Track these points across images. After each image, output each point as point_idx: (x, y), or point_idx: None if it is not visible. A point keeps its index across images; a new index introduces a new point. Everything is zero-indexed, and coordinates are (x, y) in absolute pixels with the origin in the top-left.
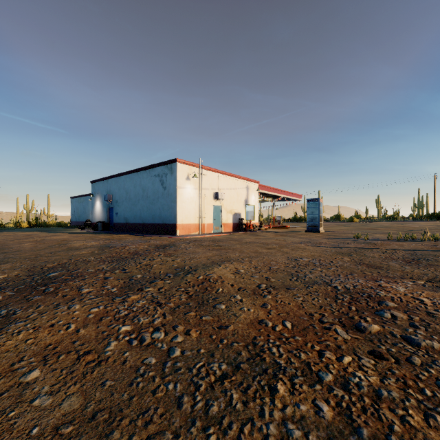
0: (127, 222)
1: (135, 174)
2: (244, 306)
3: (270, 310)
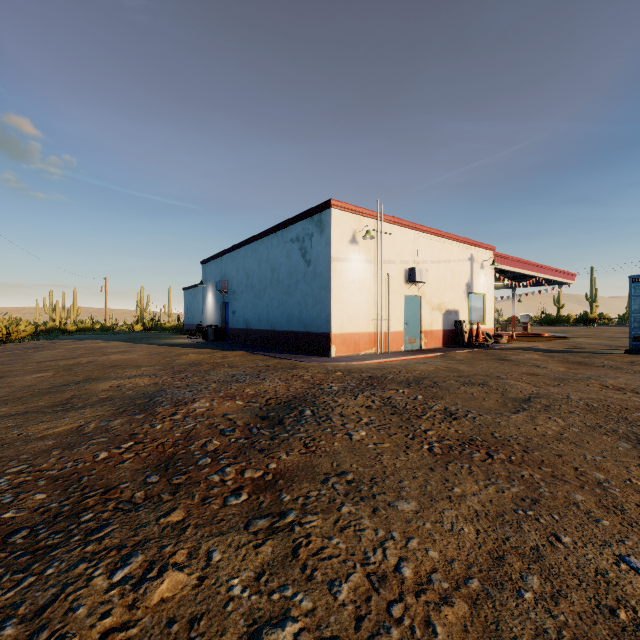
0: (248, 327)
1: (259, 243)
2: None
3: None
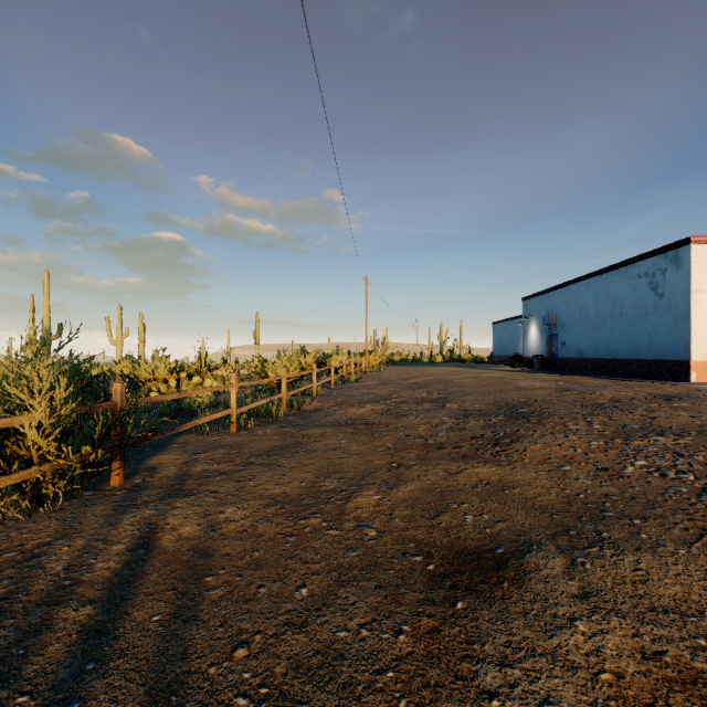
0: (582, 357)
1: (596, 279)
2: None
3: None
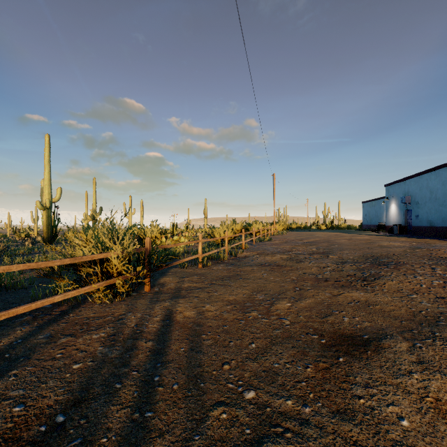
0: (431, 225)
1: (443, 170)
2: None
3: None
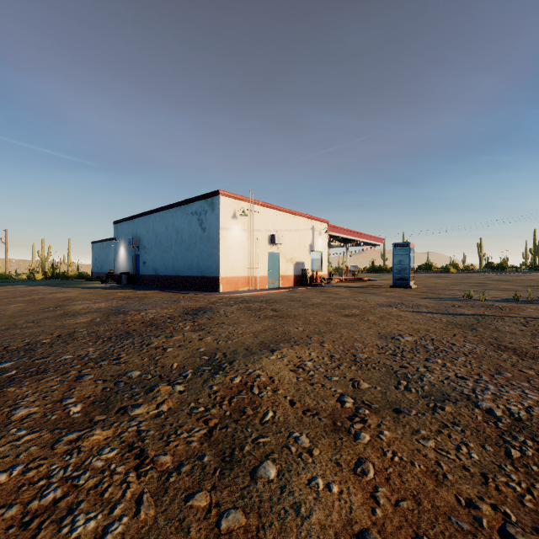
0: (157, 274)
1: (166, 212)
2: (317, 474)
3: (375, 486)
